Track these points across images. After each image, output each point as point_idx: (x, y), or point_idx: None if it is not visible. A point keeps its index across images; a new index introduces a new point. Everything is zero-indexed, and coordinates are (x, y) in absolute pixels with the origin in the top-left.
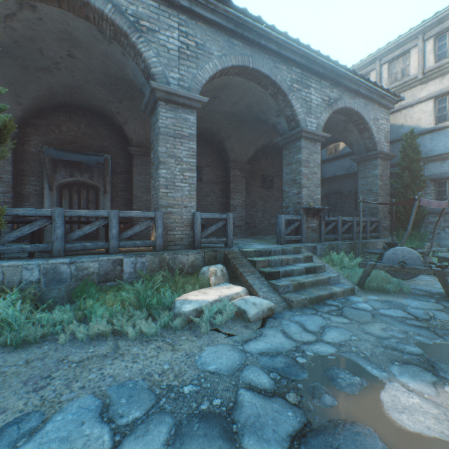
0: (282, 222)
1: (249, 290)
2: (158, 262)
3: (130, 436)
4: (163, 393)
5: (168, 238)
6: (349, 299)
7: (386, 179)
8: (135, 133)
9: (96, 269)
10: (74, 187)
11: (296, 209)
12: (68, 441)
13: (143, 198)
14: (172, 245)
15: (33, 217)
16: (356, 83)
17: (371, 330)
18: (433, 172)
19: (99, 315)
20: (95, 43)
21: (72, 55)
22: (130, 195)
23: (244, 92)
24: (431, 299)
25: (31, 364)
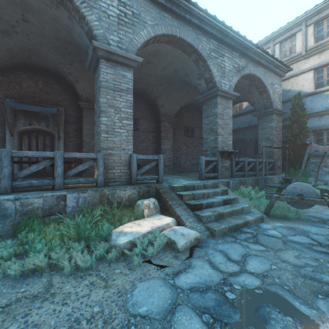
0: (202, 162)
1: (177, 220)
2: (98, 196)
3: None
4: None
5: (109, 175)
6: (260, 226)
7: (279, 130)
8: (84, 91)
9: (40, 204)
10: (32, 134)
11: (213, 152)
12: None
13: (91, 143)
14: (112, 182)
15: None
16: (258, 55)
17: (286, 258)
18: (313, 125)
19: (39, 249)
20: (45, 8)
21: (26, 19)
22: (81, 140)
23: (172, 58)
24: (325, 225)
25: None
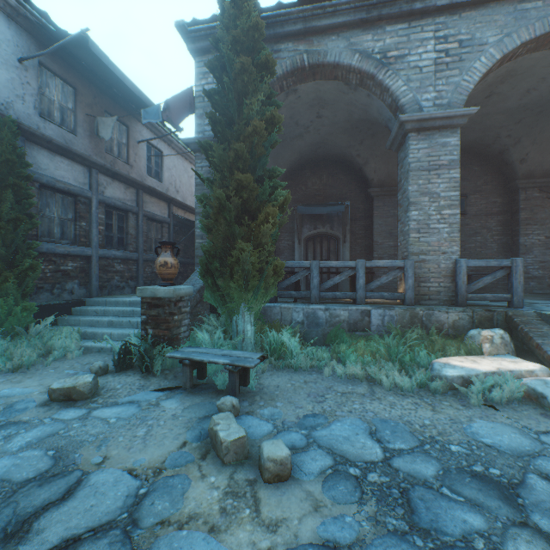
0: None
1: None
2: (408, 317)
3: (398, 458)
4: (426, 442)
5: (420, 290)
6: None
7: None
8: (375, 172)
9: (345, 317)
10: (316, 239)
11: None
12: (349, 440)
13: (384, 245)
14: (424, 300)
15: (286, 269)
16: None
17: None
18: None
19: (352, 360)
20: (341, 96)
21: (319, 115)
22: (369, 242)
23: (546, 69)
24: None
25: (308, 384)
